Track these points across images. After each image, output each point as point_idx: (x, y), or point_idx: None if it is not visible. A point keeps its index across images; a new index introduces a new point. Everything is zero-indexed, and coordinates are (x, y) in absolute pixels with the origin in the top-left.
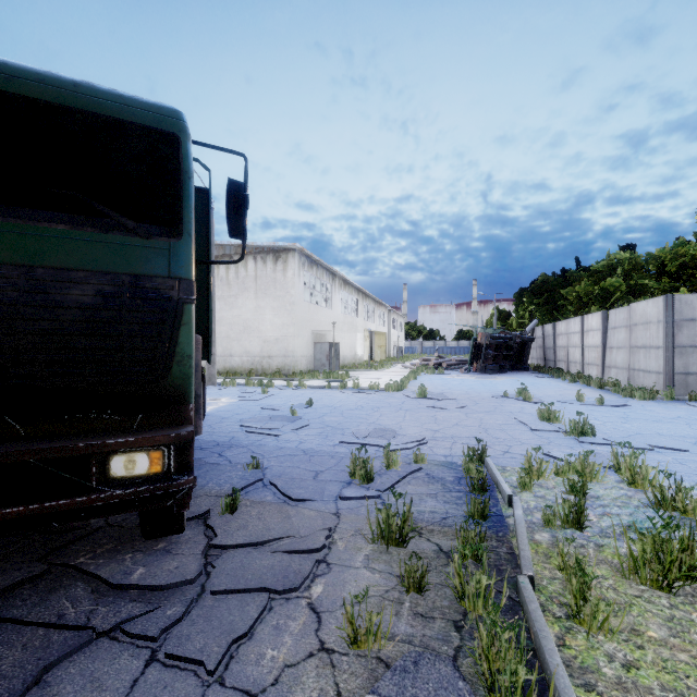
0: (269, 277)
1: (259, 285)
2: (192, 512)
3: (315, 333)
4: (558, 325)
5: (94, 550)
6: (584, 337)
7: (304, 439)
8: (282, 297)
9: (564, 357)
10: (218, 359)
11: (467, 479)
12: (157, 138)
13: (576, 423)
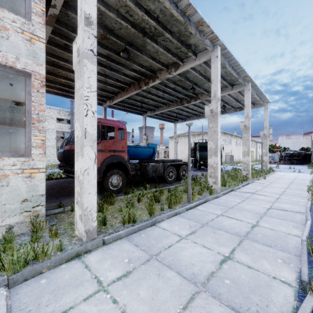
0: None
1: None
2: None
3: (226, 152)
4: None
5: None
6: None
7: (226, 169)
8: None
9: None
10: None
11: None
12: None
13: (269, 168)
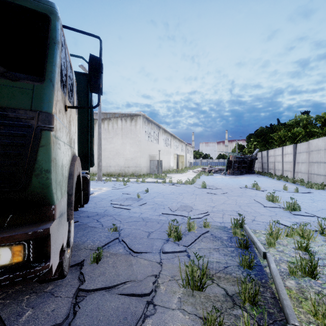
0: (128, 128)
1: (123, 132)
2: (74, 261)
3: (150, 155)
4: (269, 151)
5: (7, 290)
6: (283, 157)
7: (143, 211)
8: (134, 138)
9: (273, 167)
10: (104, 168)
11: (235, 238)
12: (47, 32)
13: (290, 203)
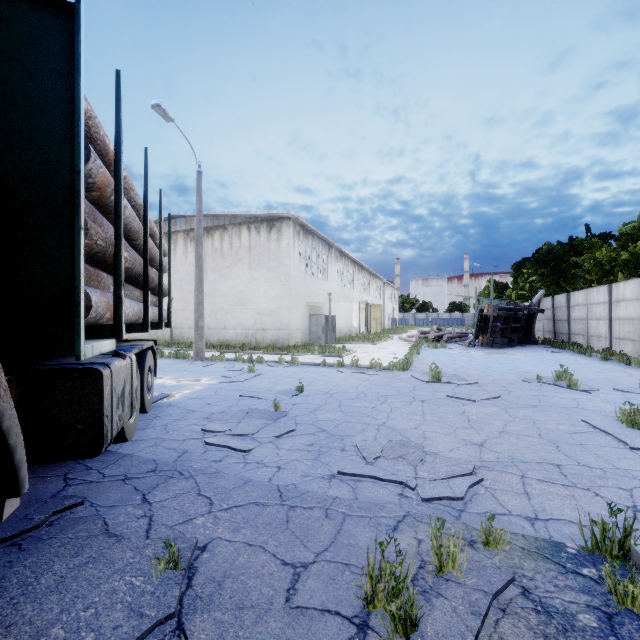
0: (263, 247)
1: (253, 256)
2: None
3: (310, 305)
4: (573, 295)
5: None
6: (612, 308)
7: (284, 460)
8: (276, 268)
9: (582, 330)
10: (212, 332)
11: (632, 627)
12: None
13: None
